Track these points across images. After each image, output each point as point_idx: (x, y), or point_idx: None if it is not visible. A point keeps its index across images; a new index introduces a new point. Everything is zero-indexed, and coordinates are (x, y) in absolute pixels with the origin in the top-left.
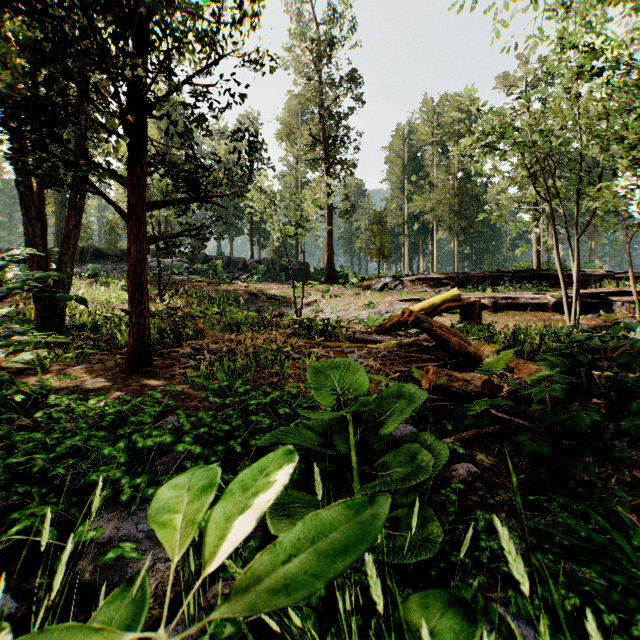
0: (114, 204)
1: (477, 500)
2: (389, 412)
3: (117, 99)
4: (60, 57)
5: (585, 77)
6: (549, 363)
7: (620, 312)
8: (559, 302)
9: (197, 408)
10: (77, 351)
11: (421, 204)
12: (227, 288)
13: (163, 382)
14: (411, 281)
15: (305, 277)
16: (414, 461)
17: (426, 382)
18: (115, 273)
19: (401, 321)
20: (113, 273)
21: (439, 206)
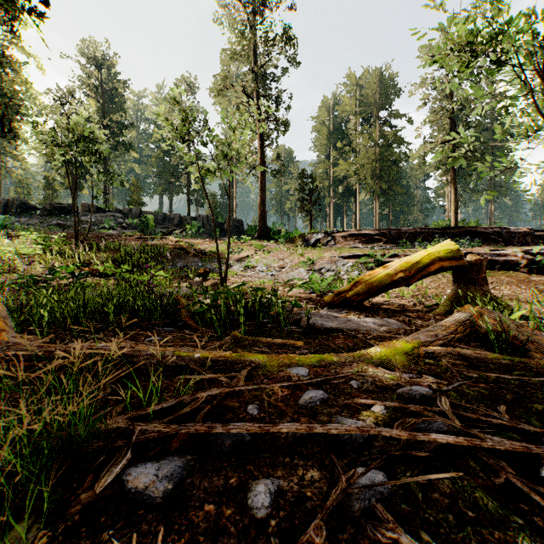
0: None
1: None
2: None
3: None
4: None
5: None
6: None
7: None
8: (532, 259)
9: None
10: None
11: (345, 168)
12: (156, 243)
13: None
14: (343, 237)
15: (239, 233)
16: None
17: None
18: (39, 226)
19: (369, 288)
20: (35, 226)
21: (362, 170)
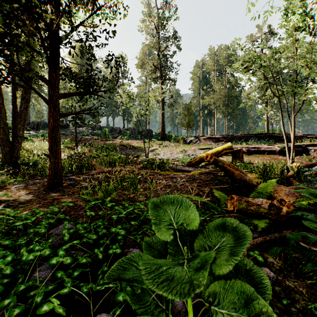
0: (40, 94)
1: (281, 307)
2: (217, 246)
3: (39, 31)
4: (3, 4)
5: (299, 30)
6: (306, 190)
7: (313, 155)
8: (282, 150)
9: (82, 216)
10: (15, 179)
11: (208, 100)
12: (111, 142)
13: (66, 197)
14: (204, 139)
15: (150, 137)
16: (250, 307)
17: (230, 205)
18: None
19: (201, 160)
20: None
21: (217, 101)
